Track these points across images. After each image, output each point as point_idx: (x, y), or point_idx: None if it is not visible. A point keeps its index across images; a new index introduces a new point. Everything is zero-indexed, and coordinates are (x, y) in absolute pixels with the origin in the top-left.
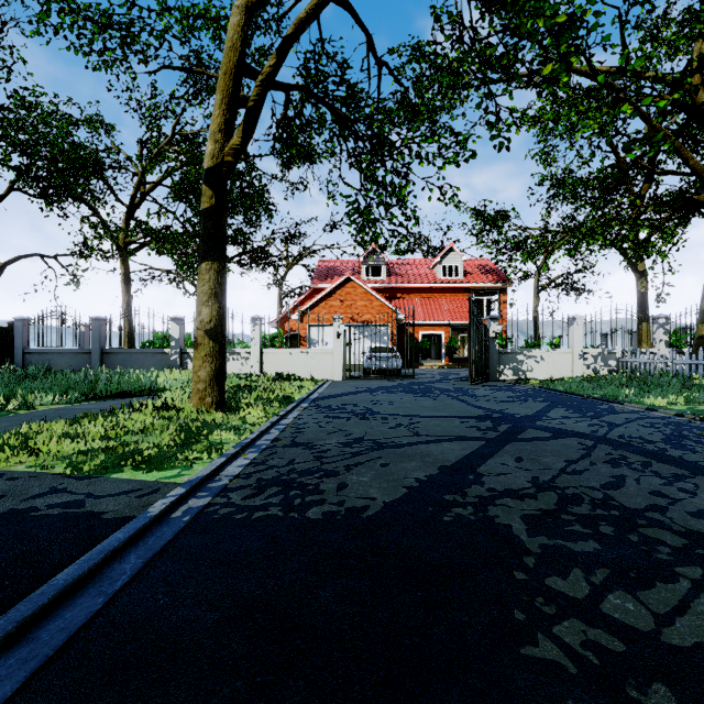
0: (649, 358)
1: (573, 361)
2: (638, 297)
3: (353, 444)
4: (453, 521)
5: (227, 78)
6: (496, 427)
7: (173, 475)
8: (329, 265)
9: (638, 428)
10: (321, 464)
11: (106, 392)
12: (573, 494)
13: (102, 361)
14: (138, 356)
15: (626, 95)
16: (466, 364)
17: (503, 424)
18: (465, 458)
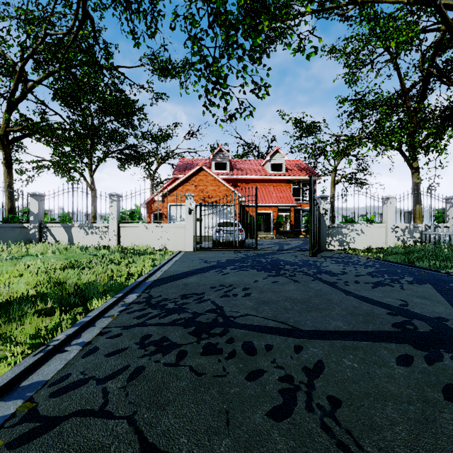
0: None
1: (387, 233)
2: (413, 186)
3: None
4: None
5: None
6: None
7: None
8: (187, 162)
9: None
10: None
11: None
12: None
13: None
14: None
15: (440, 3)
16: (289, 235)
17: None
18: None
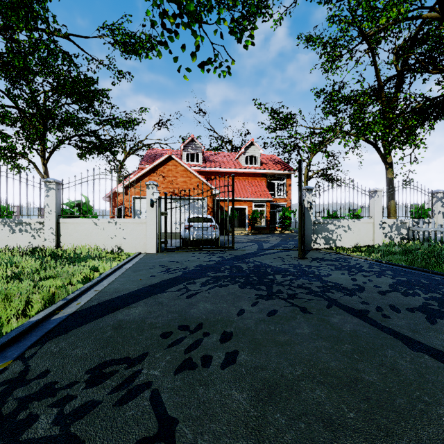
0: None
1: (375, 230)
2: (387, 182)
3: None
4: None
5: None
6: None
7: None
8: (156, 152)
9: None
10: None
11: None
12: None
13: None
14: None
15: None
16: (264, 231)
17: None
18: None
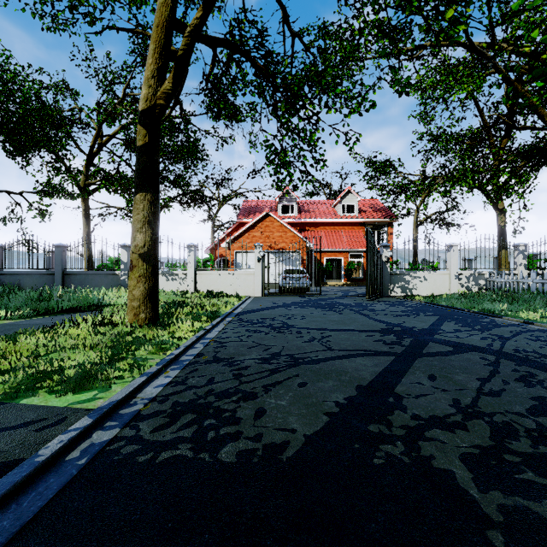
0: (513, 278)
1: (450, 281)
2: (498, 229)
3: (271, 360)
4: (386, 466)
5: (159, 30)
6: (400, 341)
7: (87, 399)
8: (252, 204)
9: (527, 341)
10: (240, 384)
11: (58, 307)
12: (504, 423)
13: (64, 281)
14: (93, 277)
15: (495, 62)
16: (361, 283)
17: (405, 337)
18: (380, 375)
